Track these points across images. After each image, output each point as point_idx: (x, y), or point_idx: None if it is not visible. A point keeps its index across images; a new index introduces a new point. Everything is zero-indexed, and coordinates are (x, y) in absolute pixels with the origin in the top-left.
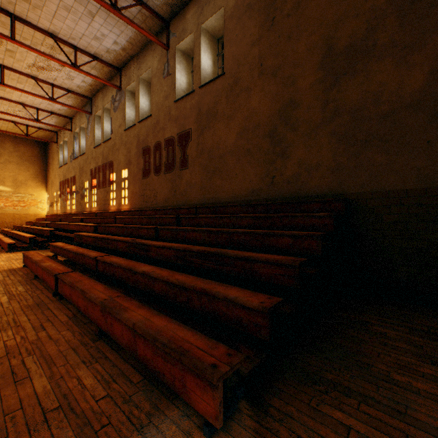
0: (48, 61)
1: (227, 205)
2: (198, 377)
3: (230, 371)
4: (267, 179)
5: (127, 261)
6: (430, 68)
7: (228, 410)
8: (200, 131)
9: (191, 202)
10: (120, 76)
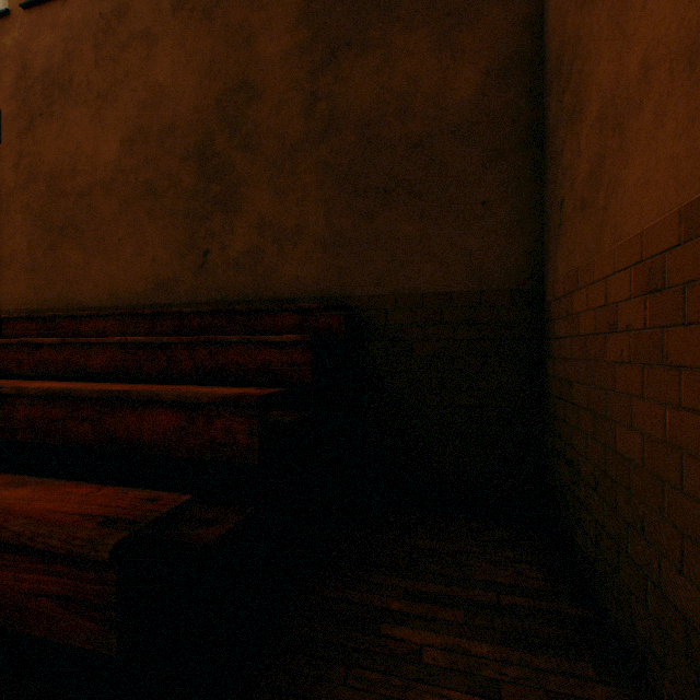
0: None
1: (84, 314)
2: None
3: None
4: (192, 257)
5: None
6: (487, 64)
7: None
8: (27, 120)
9: (1, 305)
10: None
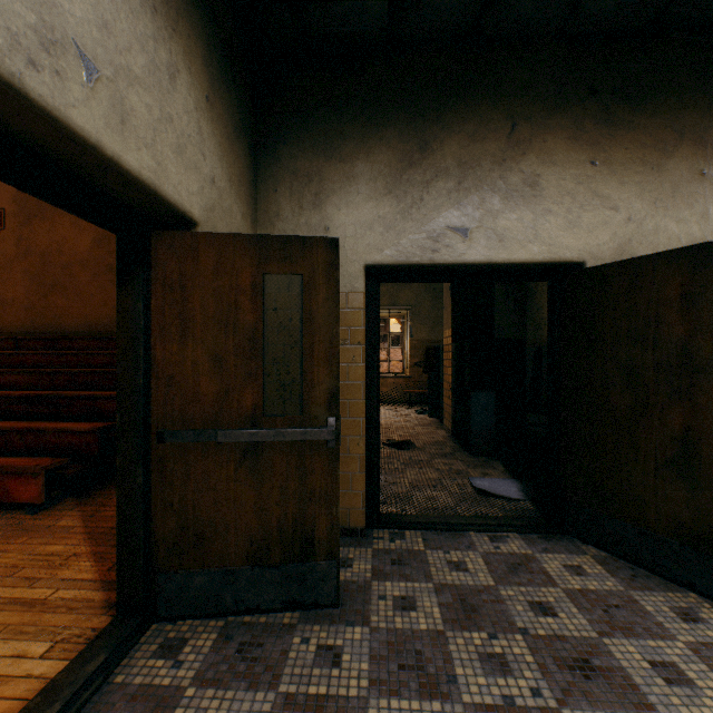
0: None
1: (76, 338)
2: (23, 476)
3: (55, 465)
4: None
5: None
6: None
7: (54, 501)
8: (26, 218)
9: (5, 329)
10: None
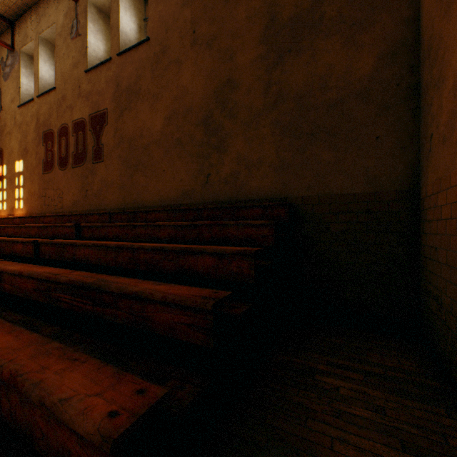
0: None
1: (149, 210)
2: None
3: None
4: (201, 178)
5: None
6: (379, 51)
7: None
8: (119, 112)
9: (107, 206)
10: (12, 32)
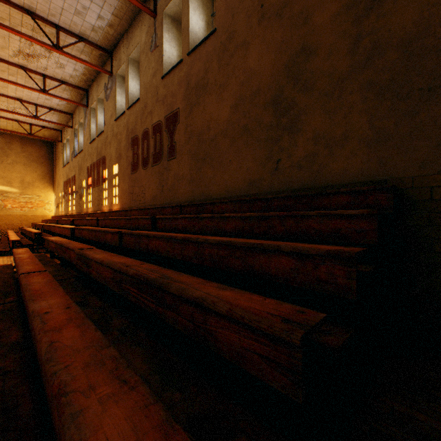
0: (33, 46)
1: (216, 202)
2: None
3: None
4: (269, 165)
5: (48, 283)
6: None
7: None
8: (189, 109)
9: (179, 199)
10: (111, 60)
